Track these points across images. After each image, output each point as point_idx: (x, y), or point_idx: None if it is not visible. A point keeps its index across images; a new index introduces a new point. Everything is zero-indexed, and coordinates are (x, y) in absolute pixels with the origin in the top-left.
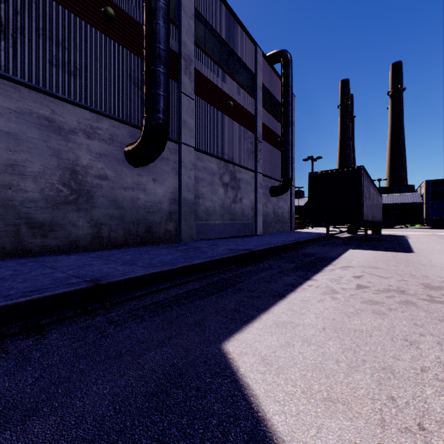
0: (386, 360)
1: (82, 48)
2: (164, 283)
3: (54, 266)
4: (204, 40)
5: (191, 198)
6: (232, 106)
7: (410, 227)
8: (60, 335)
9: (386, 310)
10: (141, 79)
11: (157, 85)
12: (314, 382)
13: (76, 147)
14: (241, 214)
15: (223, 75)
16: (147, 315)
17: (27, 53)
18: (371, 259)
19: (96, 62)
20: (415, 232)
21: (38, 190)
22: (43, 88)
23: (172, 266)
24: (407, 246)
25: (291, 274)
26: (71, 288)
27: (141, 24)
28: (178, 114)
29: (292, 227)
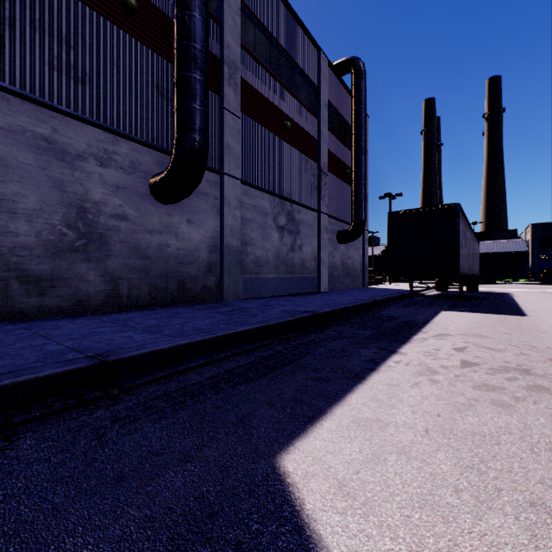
0: (531, 488)
1: (93, 47)
2: (197, 358)
3: (49, 335)
4: (253, 42)
5: (236, 245)
6: (290, 128)
7: (513, 282)
8: (36, 441)
9: (511, 400)
10: (172, 90)
11: (192, 96)
12: (426, 532)
13: (85, 177)
14: (301, 265)
15: (278, 87)
16: (169, 408)
17: (18, 52)
18: (473, 325)
19: (111, 66)
20: (520, 288)
21: (34, 233)
22: (40, 98)
23: (209, 335)
24: (515, 307)
25: (369, 345)
26: (63, 368)
27: (171, 19)
28: (220, 137)
29: (365, 282)
